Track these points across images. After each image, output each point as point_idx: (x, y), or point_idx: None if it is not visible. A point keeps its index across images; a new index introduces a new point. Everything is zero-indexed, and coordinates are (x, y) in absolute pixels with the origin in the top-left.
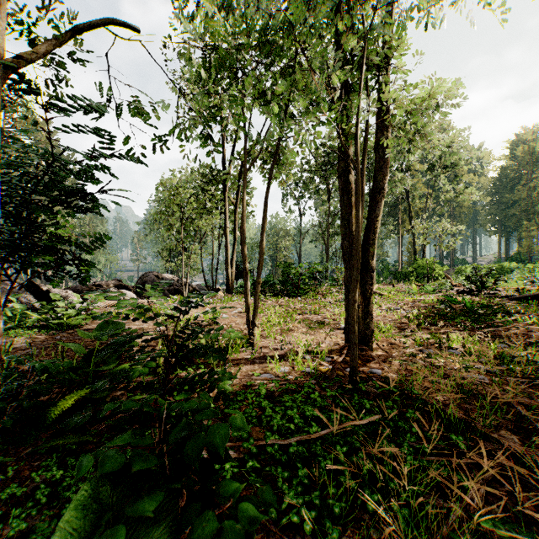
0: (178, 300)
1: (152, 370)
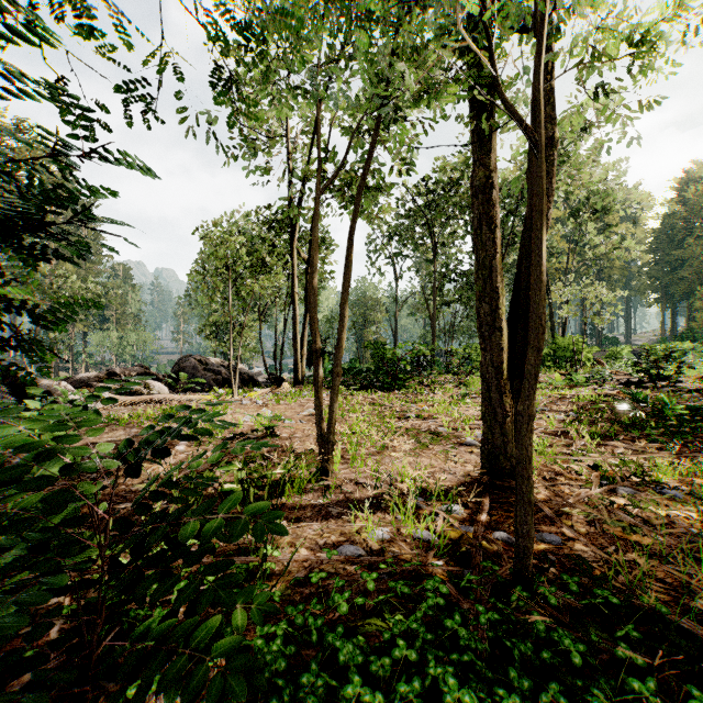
0: (226, 395)
1: None
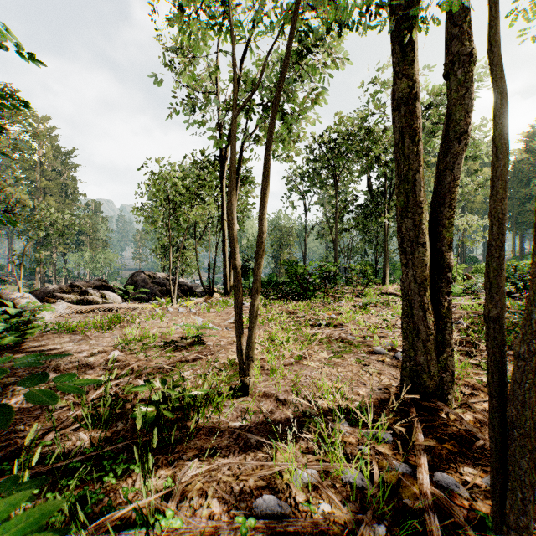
0: (167, 303)
1: (35, 473)
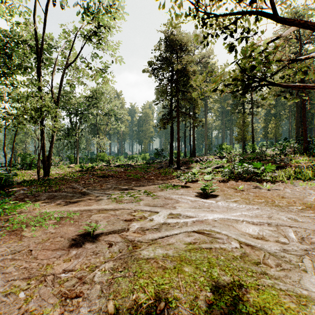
0: None
1: None
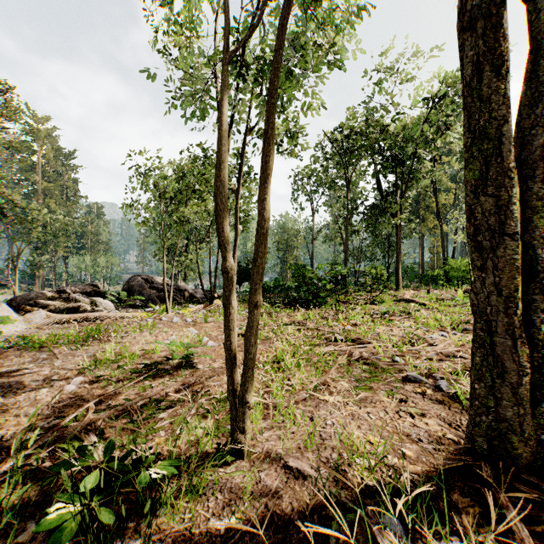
0: (162, 311)
1: None
